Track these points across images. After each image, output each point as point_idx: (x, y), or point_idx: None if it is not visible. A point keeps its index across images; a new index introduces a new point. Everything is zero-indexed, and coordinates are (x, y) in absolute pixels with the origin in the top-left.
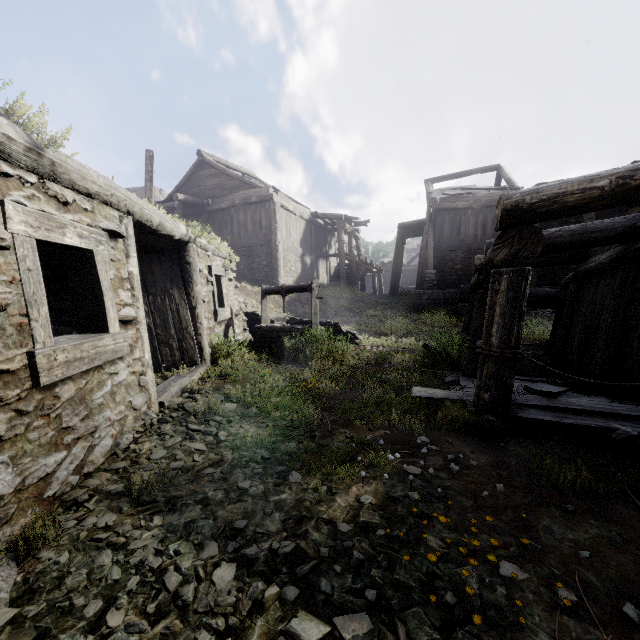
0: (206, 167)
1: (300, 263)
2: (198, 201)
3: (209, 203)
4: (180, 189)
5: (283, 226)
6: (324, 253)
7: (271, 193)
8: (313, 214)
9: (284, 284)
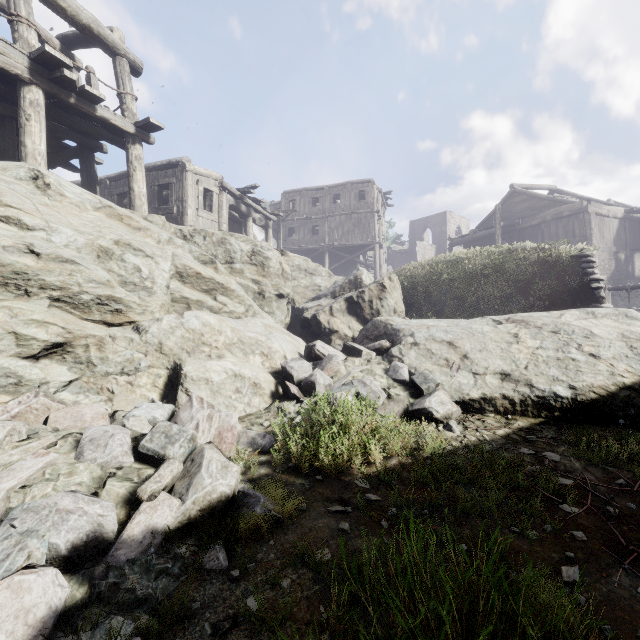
0: (516, 195)
1: (613, 260)
2: (511, 223)
3: (519, 223)
4: (491, 216)
5: (596, 231)
6: (639, 246)
7: (585, 206)
8: (627, 211)
9: (629, 284)
